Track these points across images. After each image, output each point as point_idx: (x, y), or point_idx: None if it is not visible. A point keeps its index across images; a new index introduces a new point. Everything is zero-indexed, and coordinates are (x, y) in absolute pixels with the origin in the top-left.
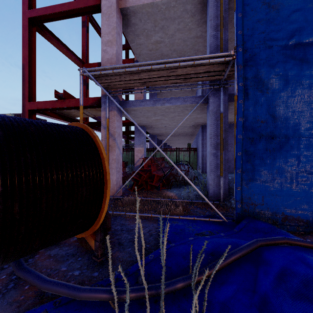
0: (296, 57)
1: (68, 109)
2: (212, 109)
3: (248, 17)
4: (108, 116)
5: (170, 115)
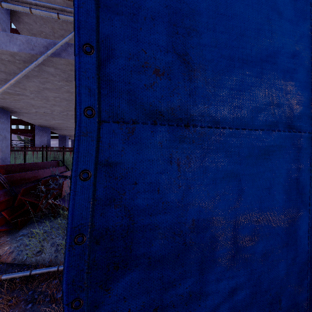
0: None
1: None
2: None
3: None
4: None
5: (28, 84)
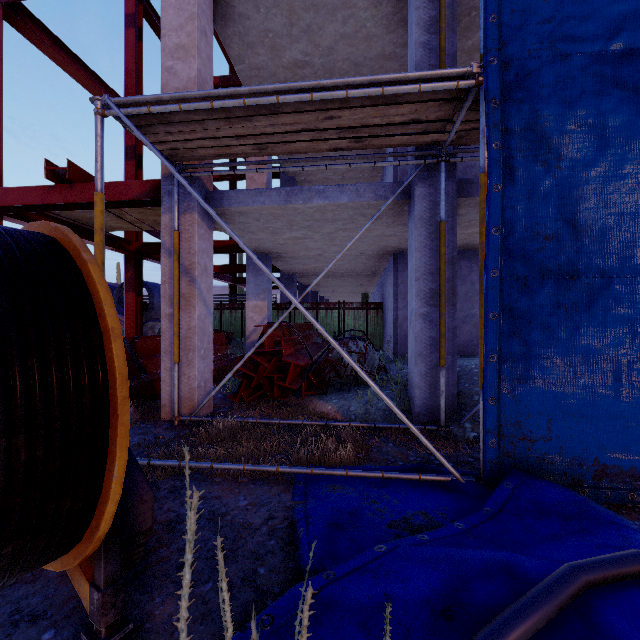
0: (626, 83)
1: (82, 208)
2: (420, 213)
3: None
4: (178, 226)
5: (326, 227)
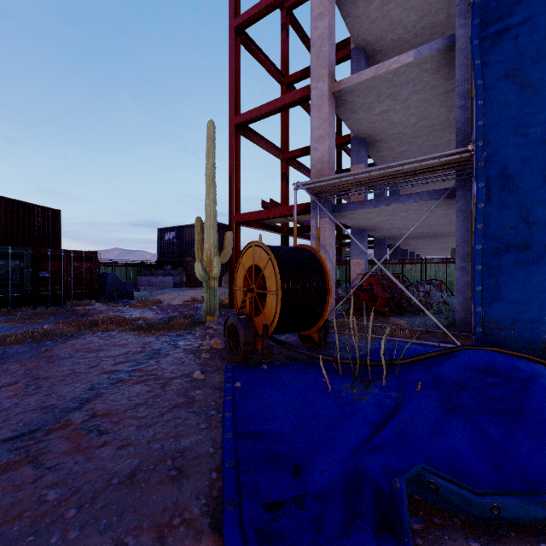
0: None
1: (273, 218)
2: (459, 207)
3: (491, 103)
4: (319, 225)
5: (402, 214)
